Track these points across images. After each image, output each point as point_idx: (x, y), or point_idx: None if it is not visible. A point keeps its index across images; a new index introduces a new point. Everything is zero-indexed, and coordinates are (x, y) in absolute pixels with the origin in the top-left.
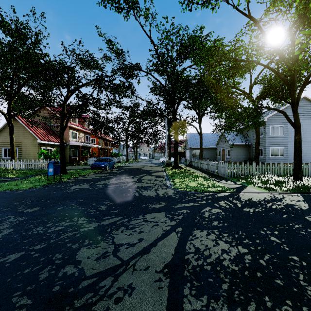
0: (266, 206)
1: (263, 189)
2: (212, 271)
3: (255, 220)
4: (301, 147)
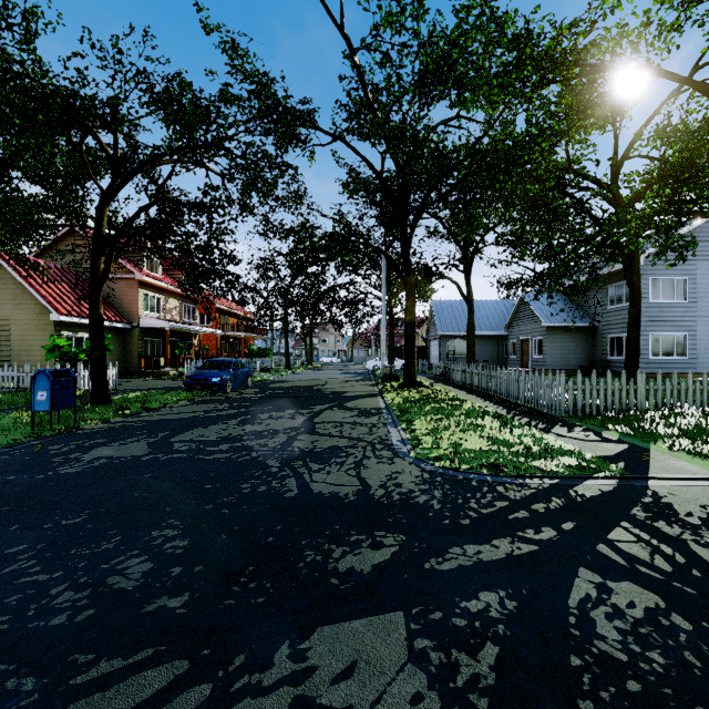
0: None
1: None
2: None
3: None
4: None
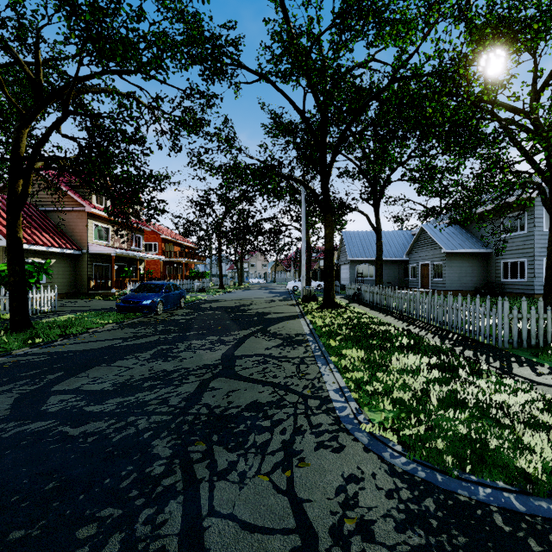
0: None
1: None
2: None
3: None
4: None
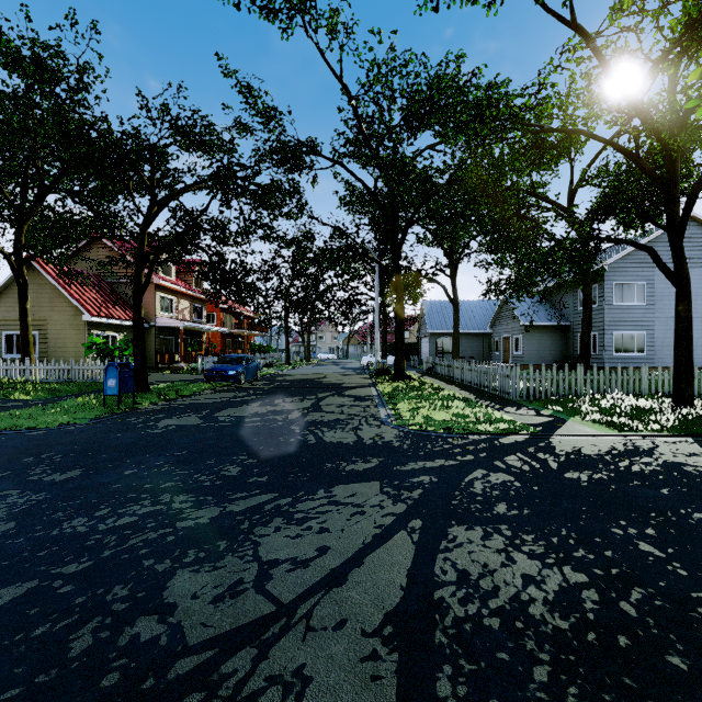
0: (616, 467)
1: (605, 428)
2: (504, 632)
3: (597, 502)
4: (690, 330)
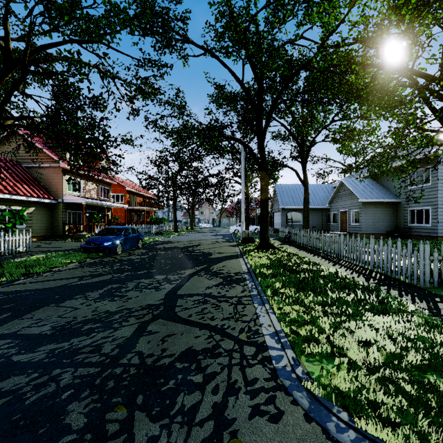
0: None
1: None
2: None
3: None
4: None
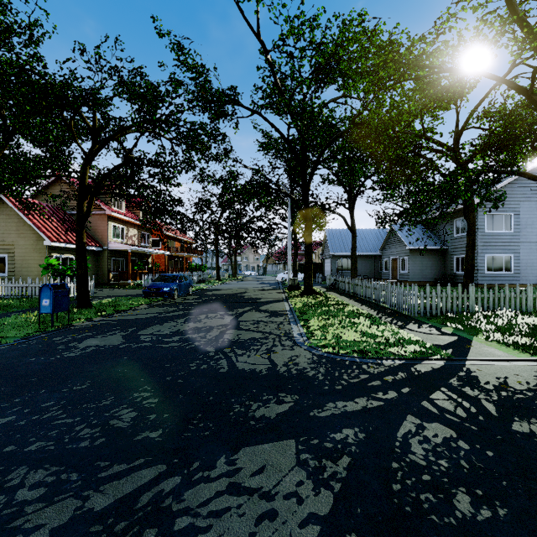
0: None
1: (514, 350)
2: None
3: None
4: None
